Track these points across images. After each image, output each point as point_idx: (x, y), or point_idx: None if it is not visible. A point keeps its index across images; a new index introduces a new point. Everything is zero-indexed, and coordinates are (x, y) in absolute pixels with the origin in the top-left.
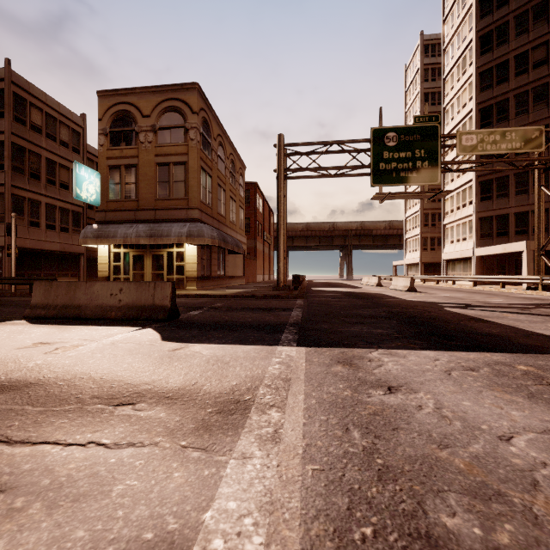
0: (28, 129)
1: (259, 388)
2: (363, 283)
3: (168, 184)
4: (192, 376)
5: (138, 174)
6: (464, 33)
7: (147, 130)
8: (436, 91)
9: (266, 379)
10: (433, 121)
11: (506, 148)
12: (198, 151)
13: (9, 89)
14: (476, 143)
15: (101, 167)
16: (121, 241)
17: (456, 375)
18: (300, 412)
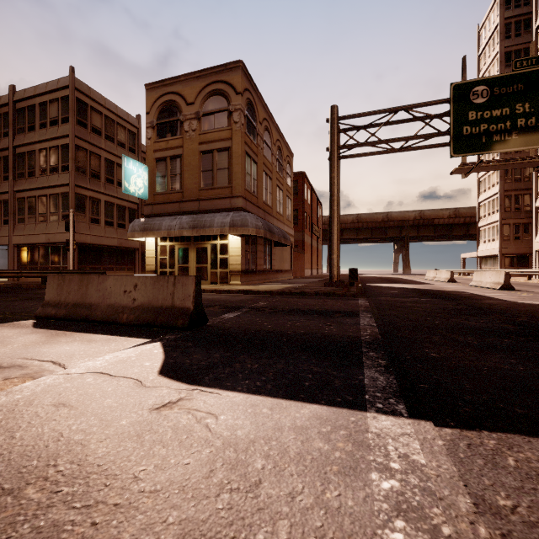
0: (89, 131)
1: None
2: (427, 278)
3: (212, 172)
4: None
5: (183, 165)
6: None
7: (191, 118)
8: (521, 48)
9: None
10: None
11: None
12: (242, 135)
13: (73, 95)
14: None
15: (149, 160)
16: (165, 234)
17: None
18: None
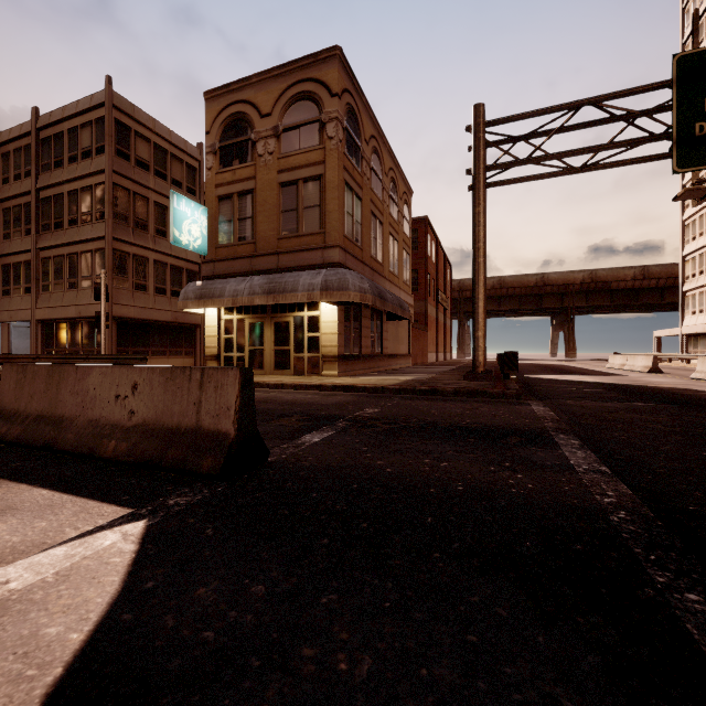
0: (133, 165)
1: None
2: (611, 366)
3: (296, 213)
4: None
5: (255, 204)
6: None
7: (267, 135)
8: None
9: None
10: None
11: None
12: (339, 156)
13: (110, 115)
14: None
15: (209, 199)
16: (230, 302)
17: None
18: None
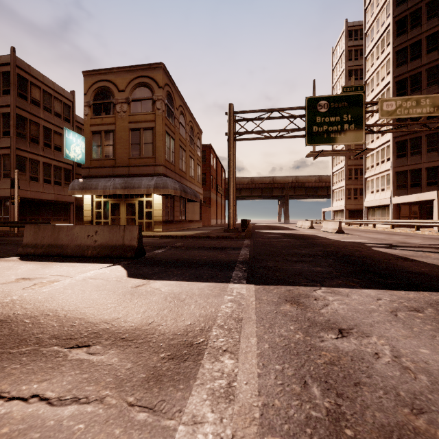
0: (29, 103)
1: (212, 329)
2: (298, 226)
3: (139, 145)
4: (149, 315)
5: (115, 138)
6: (382, 19)
7: (122, 102)
8: (358, 68)
9: (219, 318)
10: (358, 91)
11: (421, 112)
12: (163, 119)
13: (14, 71)
14: (395, 108)
15: (86, 132)
16: (101, 192)
17: (403, 316)
18: (253, 359)
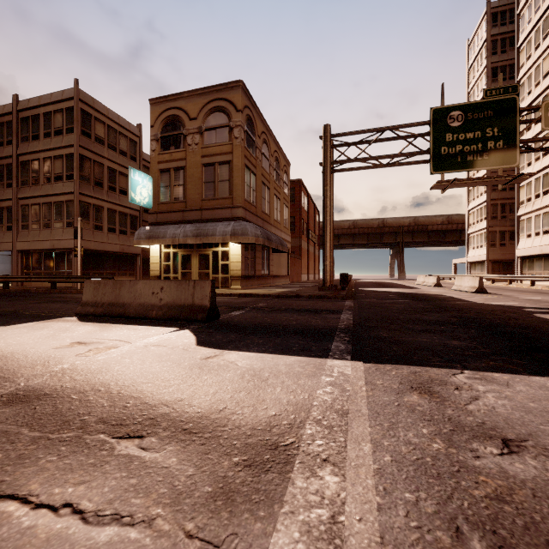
0: (93, 141)
1: (306, 425)
2: (418, 283)
3: (214, 184)
4: (220, 398)
5: (186, 176)
6: None
7: (194, 132)
8: (506, 64)
9: (315, 409)
10: (510, 93)
11: None
12: (242, 149)
13: (78, 106)
14: None
15: (153, 171)
16: (170, 242)
17: None
18: (369, 478)
